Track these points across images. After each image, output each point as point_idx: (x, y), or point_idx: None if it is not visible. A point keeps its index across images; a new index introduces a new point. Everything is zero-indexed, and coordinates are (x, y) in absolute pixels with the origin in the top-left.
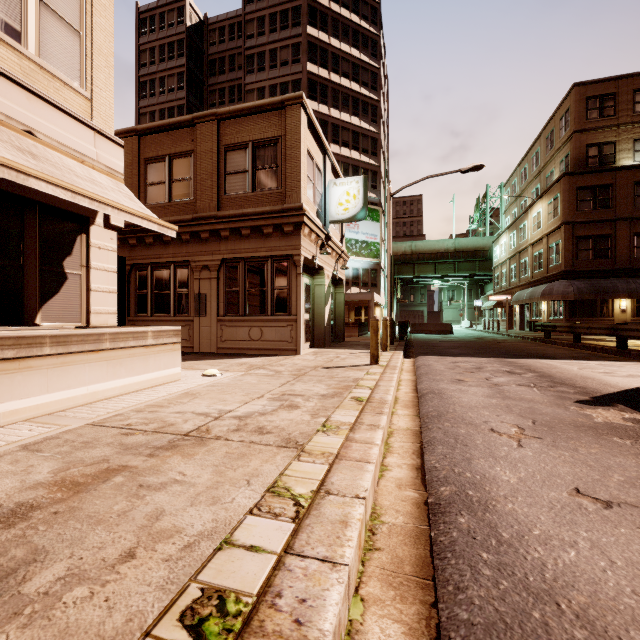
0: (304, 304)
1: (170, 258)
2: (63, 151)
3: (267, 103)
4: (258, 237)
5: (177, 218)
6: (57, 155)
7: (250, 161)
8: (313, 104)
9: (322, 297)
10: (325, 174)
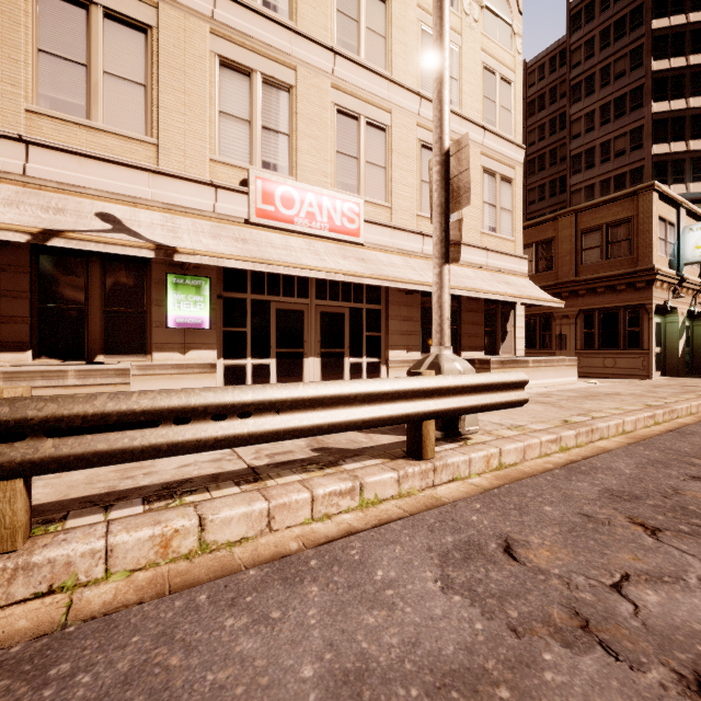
0: (654, 340)
1: (536, 311)
2: (509, 274)
3: (620, 195)
4: (611, 293)
5: (542, 284)
6: (509, 278)
7: (604, 238)
8: (661, 105)
9: (674, 333)
10: (678, 224)
